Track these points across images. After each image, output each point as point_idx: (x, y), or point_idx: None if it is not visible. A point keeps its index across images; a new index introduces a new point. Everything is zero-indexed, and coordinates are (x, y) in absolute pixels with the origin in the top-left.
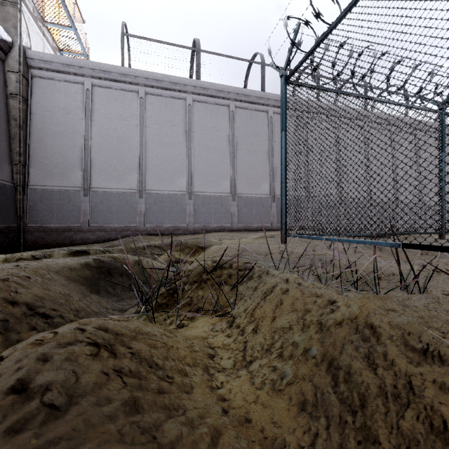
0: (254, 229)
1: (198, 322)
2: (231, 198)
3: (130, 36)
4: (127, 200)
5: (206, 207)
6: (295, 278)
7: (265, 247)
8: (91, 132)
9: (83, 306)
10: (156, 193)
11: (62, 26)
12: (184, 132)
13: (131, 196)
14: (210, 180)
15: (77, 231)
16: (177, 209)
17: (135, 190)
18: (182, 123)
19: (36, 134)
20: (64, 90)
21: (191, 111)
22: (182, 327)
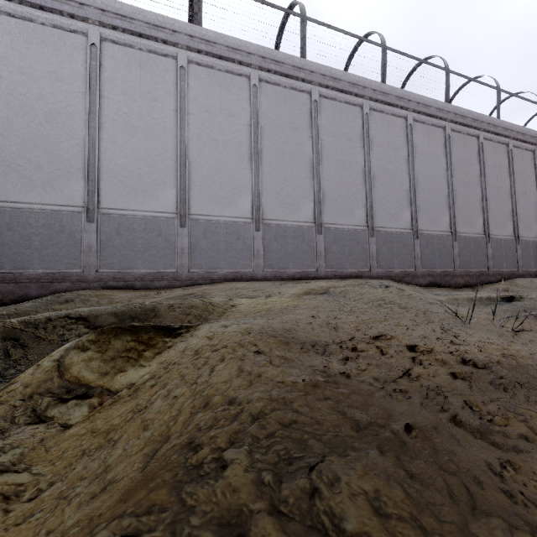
0: (290, 277)
1: None
2: (252, 226)
3: None
4: (63, 225)
5: (211, 240)
6: None
7: (328, 322)
8: None
9: None
10: (119, 214)
11: None
12: (173, 113)
13: (71, 219)
14: (217, 196)
15: None
16: (159, 243)
17: (80, 208)
18: (170, 96)
19: None
20: None
21: (185, 79)
22: None
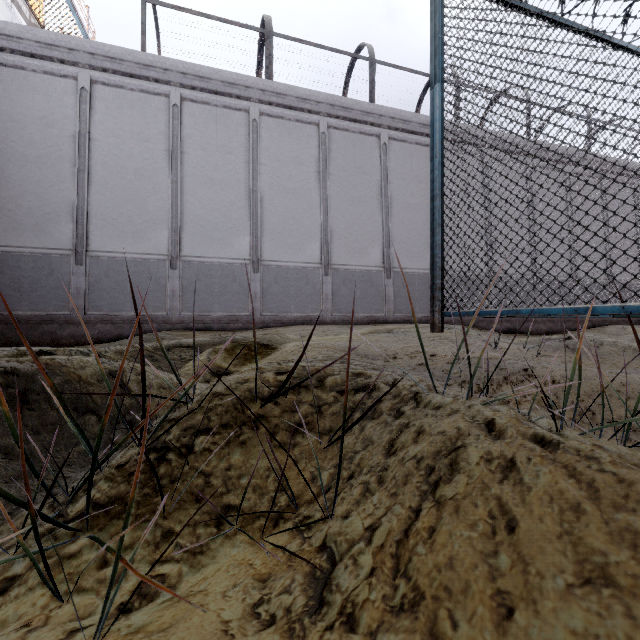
0: (358, 321)
1: (213, 569)
2: (321, 271)
3: (157, 3)
4: (150, 272)
5: (282, 285)
6: (514, 423)
7: (382, 347)
8: (90, 160)
9: None
10: (199, 261)
11: None
12: (246, 165)
13: (157, 266)
14: (287, 242)
15: (64, 322)
16: (233, 288)
17: (164, 256)
18: (243, 149)
19: None
20: (44, 87)
21: (257, 131)
22: (155, 596)
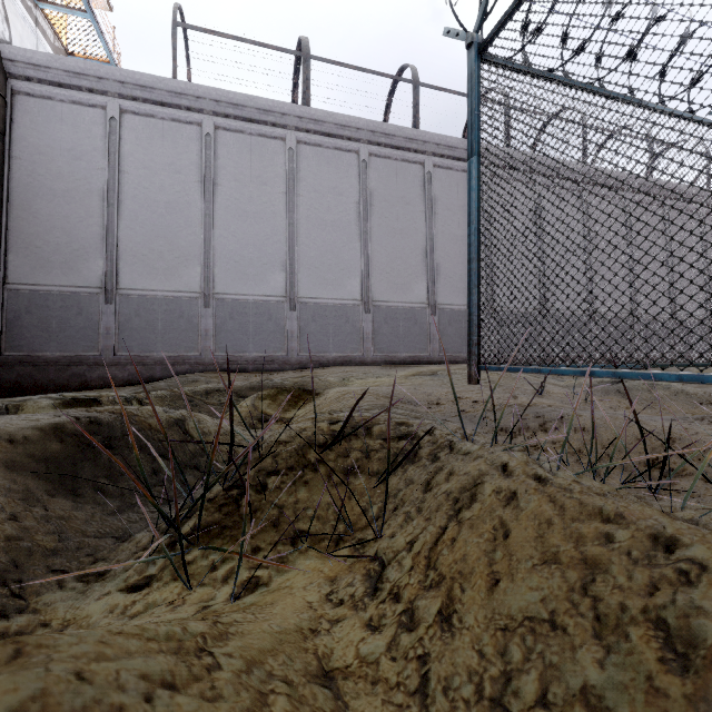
0: (401, 362)
1: (294, 573)
2: (362, 308)
3: (189, 27)
4: (182, 310)
5: (320, 323)
6: (523, 465)
7: (425, 391)
8: (119, 193)
9: (13, 537)
10: (233, 299)
11: (69, 9)
12: (282, 196)
13: (190, 304)
14: (326, 278)
15: (93, 364)
16: (269, 327)
17: (197, 294)
18: (279, 179)
19: (21, 194)
20: (72, 117)
21: (293, 160)
22: (255, 589)
